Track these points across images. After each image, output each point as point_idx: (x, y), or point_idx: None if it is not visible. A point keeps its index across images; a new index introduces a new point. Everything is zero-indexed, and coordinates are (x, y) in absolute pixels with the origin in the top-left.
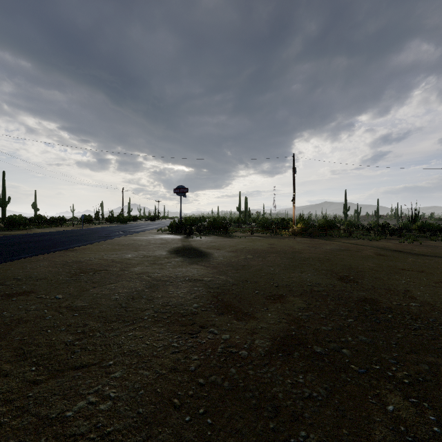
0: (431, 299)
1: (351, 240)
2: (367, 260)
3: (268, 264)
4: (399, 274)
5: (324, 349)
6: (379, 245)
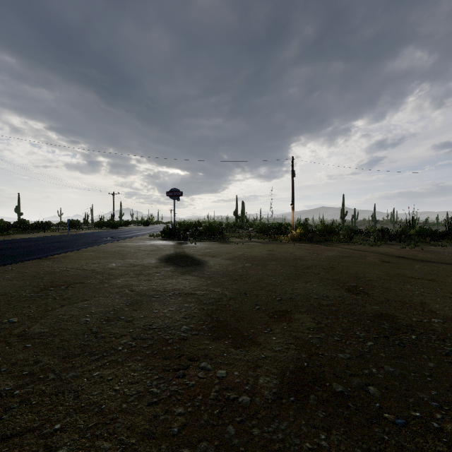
0: None
1: (351, 246)
2: (373, 267)
3: (268, 273)
4: (410, 283)
5: (346, 388)
6: (381, 251)
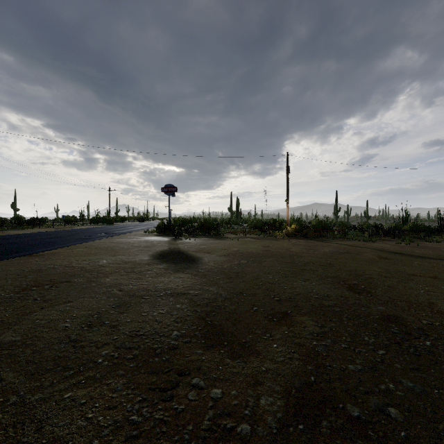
0: None
1: (347, 242)
2: (372, 264)
3: (265, 270)
4: (413, 281)
5: (363, 411)
6: (377, 247)
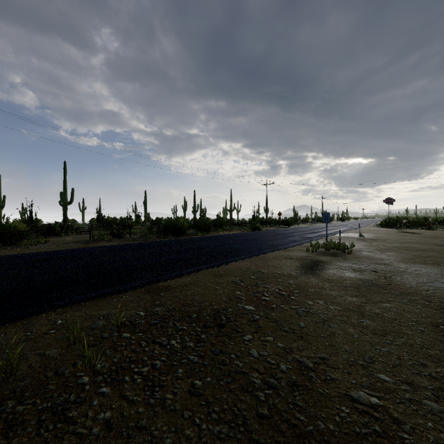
0: None
1: None
2: None
3: None
4: None
5: None
6: None
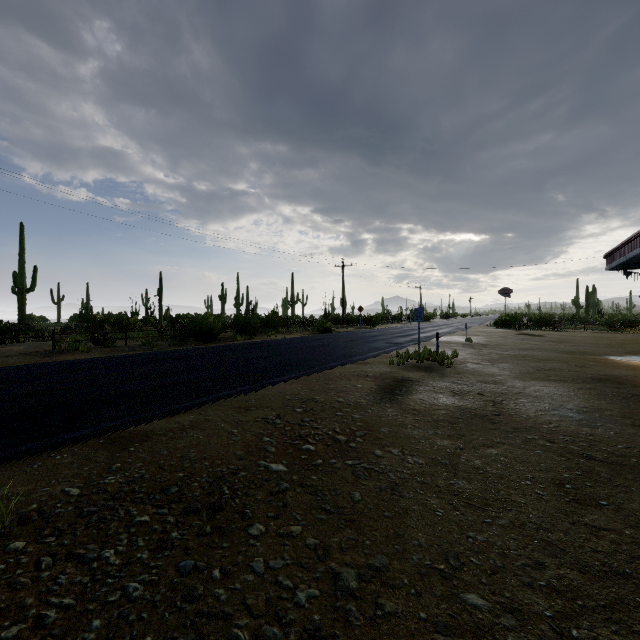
0: None
1: None
2: None
3: (581, 339)
4: None
5: (583, 346)
6: None
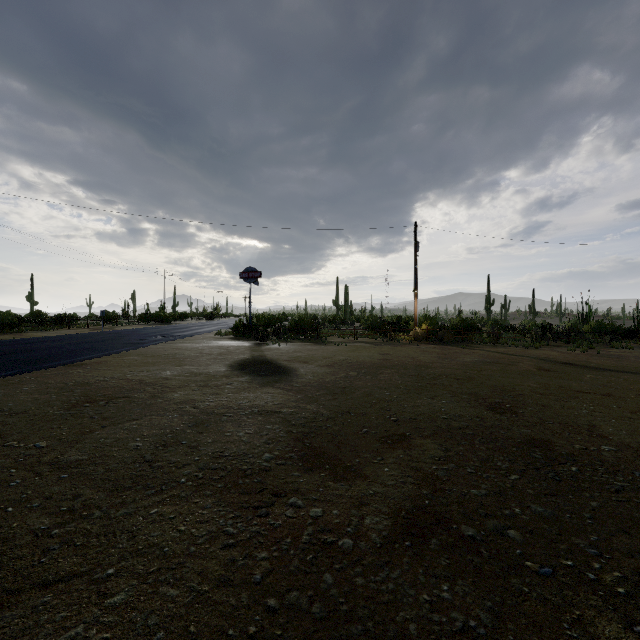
0: (631, 439)
1: (499, 348)
2: (527, 377)
3: (381, 385)
4: (576, 399)
5: (478, 532)
6: (540, 355)
